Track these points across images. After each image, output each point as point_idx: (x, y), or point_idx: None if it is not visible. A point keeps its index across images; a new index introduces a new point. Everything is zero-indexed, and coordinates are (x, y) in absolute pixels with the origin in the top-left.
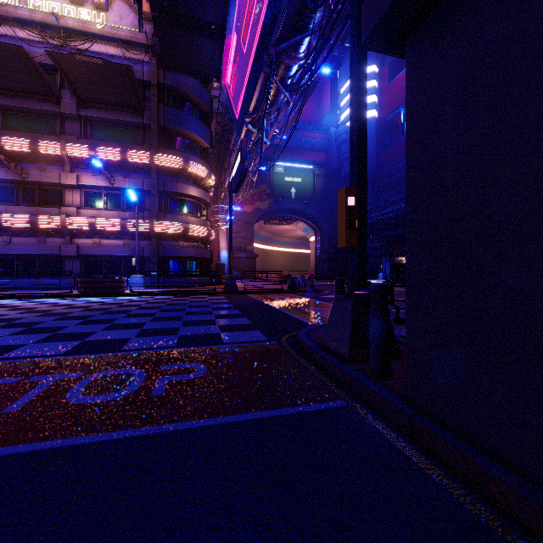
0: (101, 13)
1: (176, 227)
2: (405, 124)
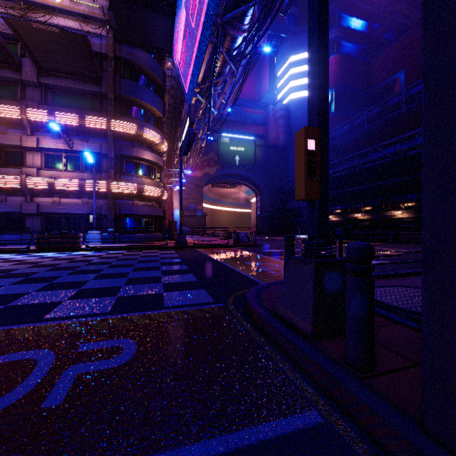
0: None
1: (131, 188)
2: (332, 103)
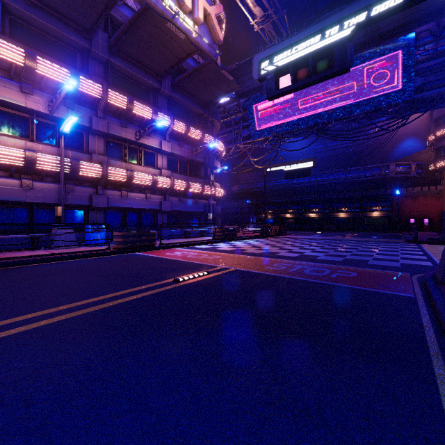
0: (195, 25)
1: (223, 193)
2: None
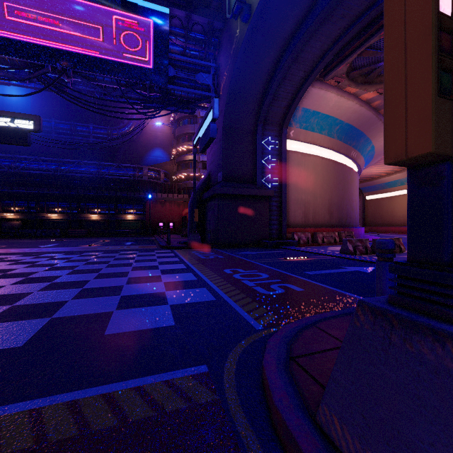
0: None
1: None
2: None
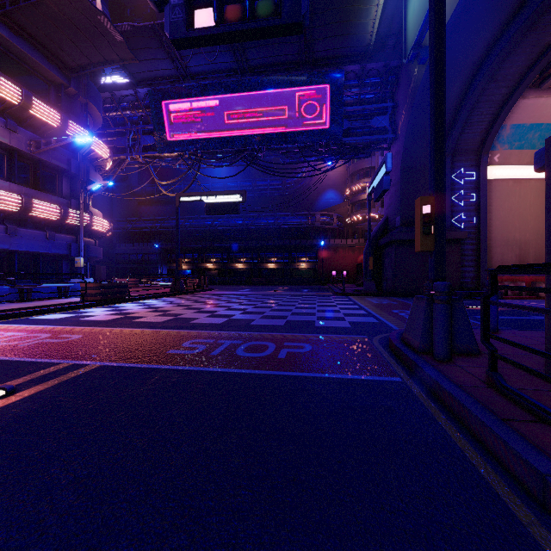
0: None
1: (107, 225)
2: None
